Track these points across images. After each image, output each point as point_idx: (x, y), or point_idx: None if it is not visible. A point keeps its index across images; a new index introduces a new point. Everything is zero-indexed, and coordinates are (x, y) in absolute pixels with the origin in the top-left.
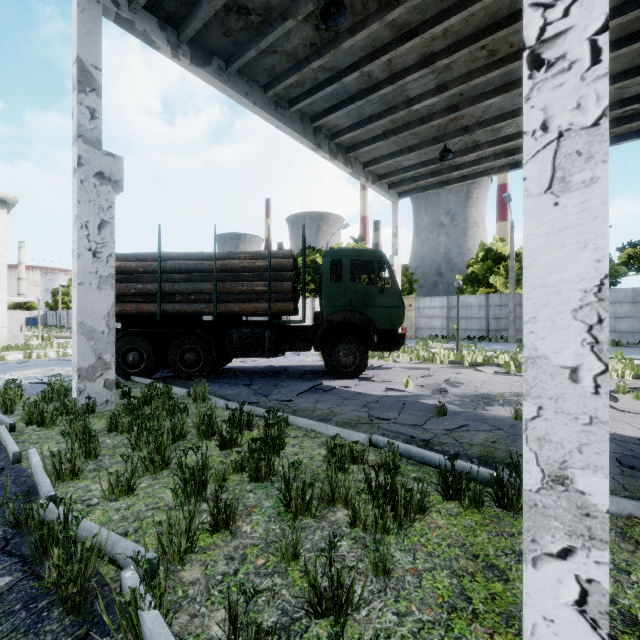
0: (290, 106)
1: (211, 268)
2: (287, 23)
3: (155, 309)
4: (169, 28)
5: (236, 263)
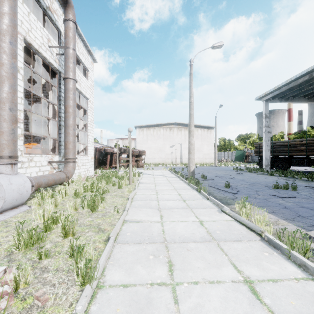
0: (313, 96)
1: (287, 144)
2: (313, 90)
3: (271, 154)
4: (279, 98)
5: (295, 143)
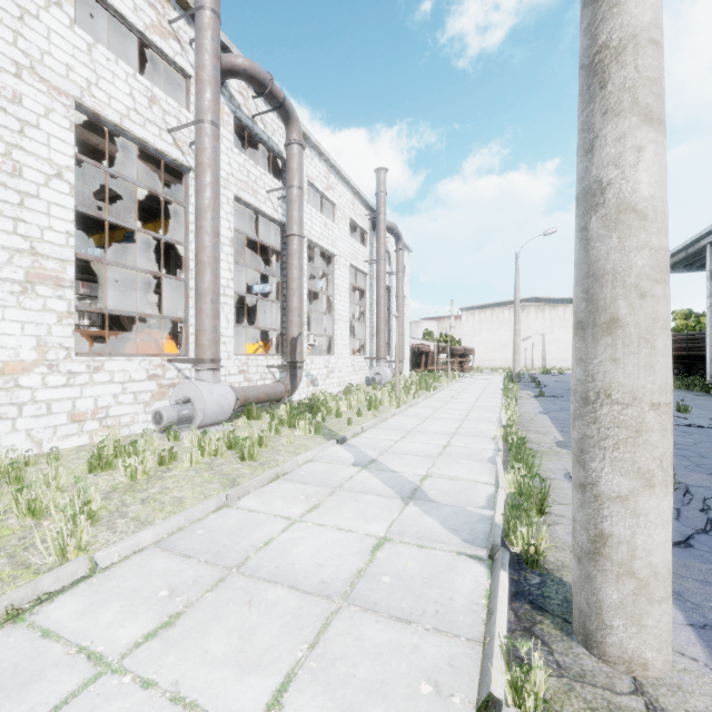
0: None
1: None
2: None
3: (685, 354)
4: (687, 266)
5: None
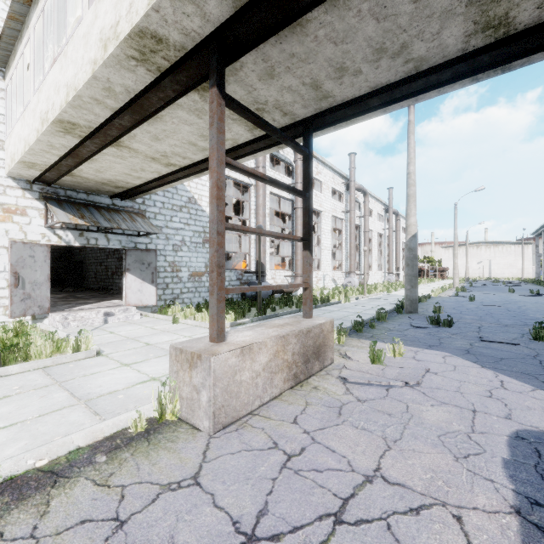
0: None
1: None
2: None
3: None
4: None
5: None
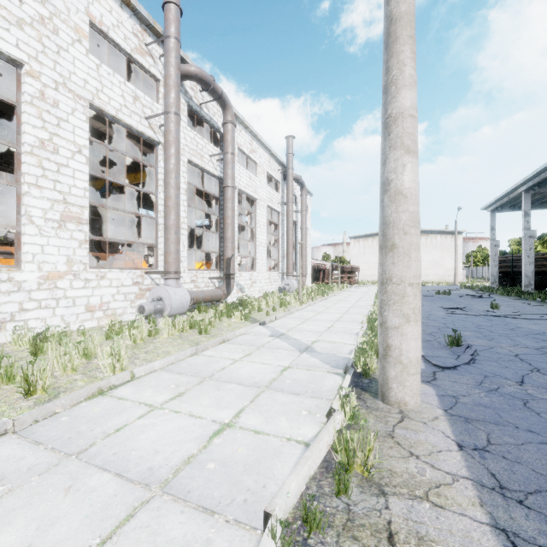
0: None
1: None
2: (543, 200)
3: (510, 270)
4: (511, 207)
5: (536, 257)
